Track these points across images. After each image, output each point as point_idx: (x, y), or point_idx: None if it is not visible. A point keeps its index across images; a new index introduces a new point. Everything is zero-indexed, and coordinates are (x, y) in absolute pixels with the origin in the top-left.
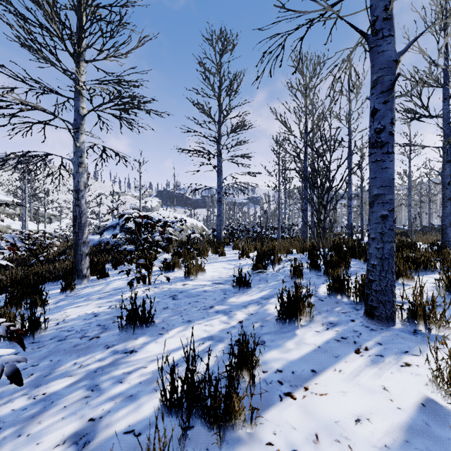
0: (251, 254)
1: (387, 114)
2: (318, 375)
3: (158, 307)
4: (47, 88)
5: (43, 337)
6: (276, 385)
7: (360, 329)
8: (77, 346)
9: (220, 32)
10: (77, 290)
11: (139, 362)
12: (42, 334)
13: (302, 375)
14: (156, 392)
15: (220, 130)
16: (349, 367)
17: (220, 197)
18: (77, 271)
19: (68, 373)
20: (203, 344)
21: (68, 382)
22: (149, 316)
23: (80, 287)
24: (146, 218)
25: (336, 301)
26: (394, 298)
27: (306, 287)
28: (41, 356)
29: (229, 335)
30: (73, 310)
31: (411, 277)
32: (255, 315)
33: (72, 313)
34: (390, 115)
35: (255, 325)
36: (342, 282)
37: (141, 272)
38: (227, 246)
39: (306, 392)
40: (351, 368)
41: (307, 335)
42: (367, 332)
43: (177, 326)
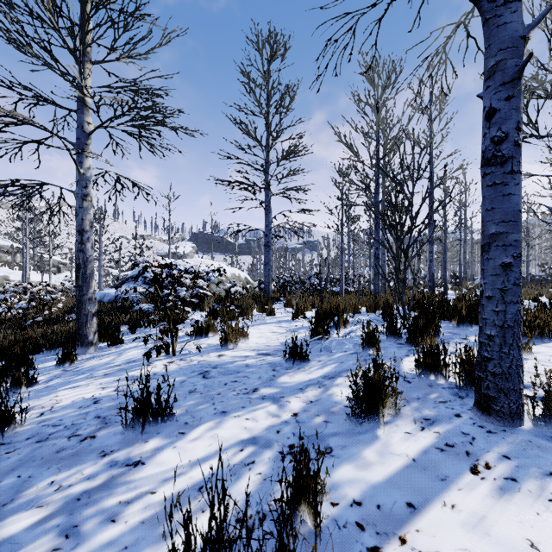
0: (308, 313)
1: (512, 115)
2: (418, 514)
3: (183, 390)
4: (41, 96)
5: (17, 435)
6: (354, 532)
7: (471, 430)
8: (62, 451)
9: (269, 33)
10: (80, 362)
11: (145, 483)
12: (17, 430)
13: (394, 512)
14: (164, 542)
15: (268, 156)
16: (467, 500)
17: (268, 241)
18: (80, 337)
19: (37, 500)
20: (241, 452)
21: (34, 518)
22: (166, 406)
23: (84, 358)
24: (168, 267)
25: (429, 384)
26: (522, 385)
27: (390, 367)
28: (7, 467)
29: (279, 437)
30: (67, 392)
31: (527, 349)
32: (316, 403)
33: (65, 398)
34: (515, 117)
35: (317, 421)
36: (437, 356)
37: (163, 339)
38: (278, 302)
39: (403, 547)
40: (470, 503)
41: (394, 439)
42: (483, 435)
43: (206, 421)
